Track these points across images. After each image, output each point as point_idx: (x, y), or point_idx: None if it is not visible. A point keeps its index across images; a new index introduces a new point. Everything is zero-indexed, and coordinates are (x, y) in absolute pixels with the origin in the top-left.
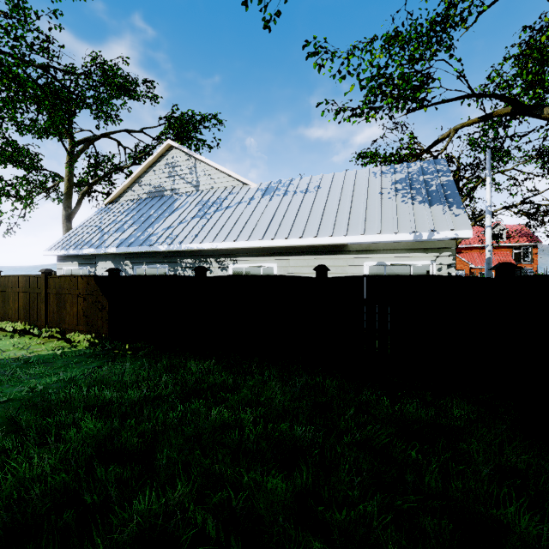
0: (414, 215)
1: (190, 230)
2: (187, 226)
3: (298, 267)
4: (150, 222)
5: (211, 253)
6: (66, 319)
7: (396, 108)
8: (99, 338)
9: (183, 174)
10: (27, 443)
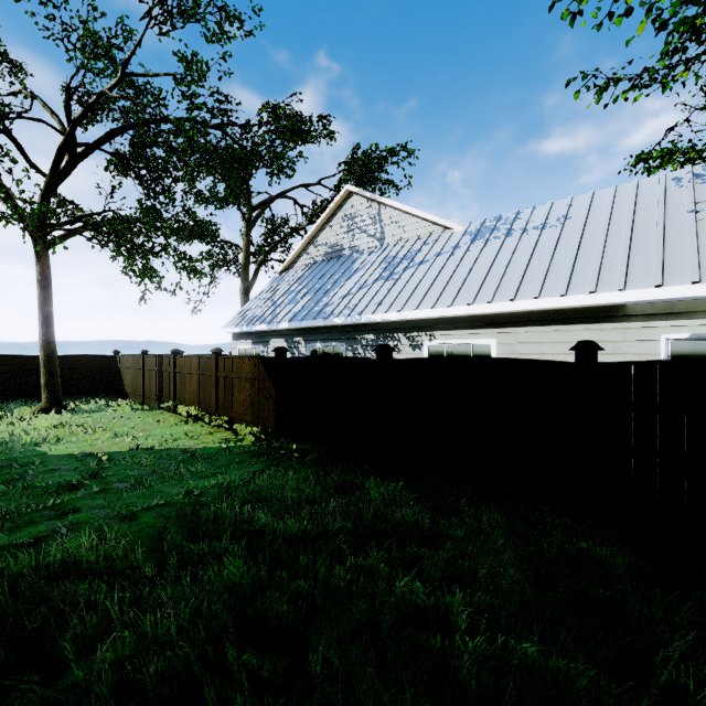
0: None
1: (371, 296)
2: (368, 292)
3: (532, 343)
4: (325, 290)
5: (399, 326)
6: (234, 407)
7: None
8: (266, 432)
9: (364, 226)
10: (166, 574)
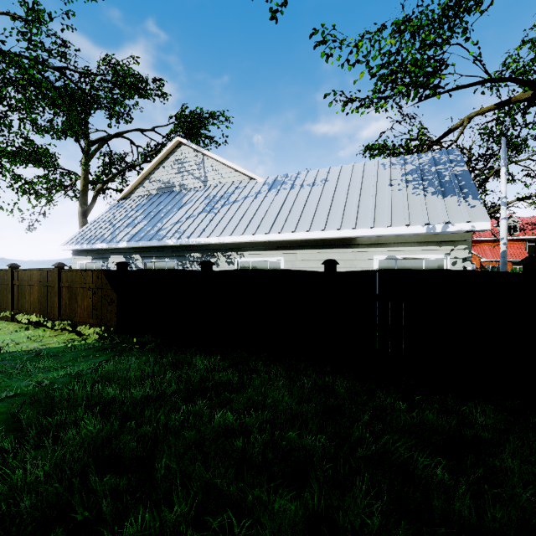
0: (427, 207)
1: (197, 224)
2: (195, 221)
3: (306, 261)
4: (159, 217)
5: (218, 247)
6: (77, 312)
7: (408, 95)
8: (109, 331)
9: (191, 170)
10: (26, 443)
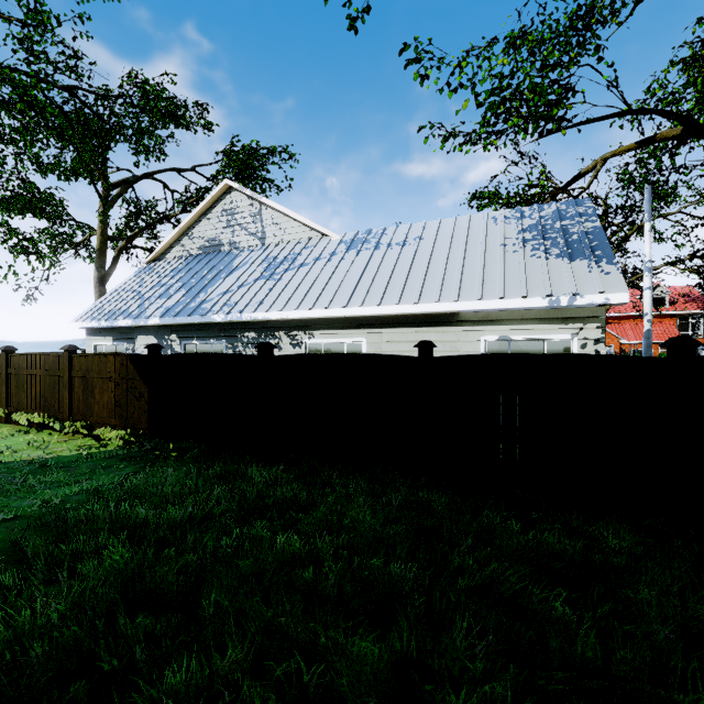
0: (549, 274)
1: (253, 295)
2: (249, 290)
3: (394, 342)
4: (203, 285)
5: (280, 325)
6: (95, 410)
7: (525, 130)
8: (136, 435)
9: (244, 223)
10: (33, 578)
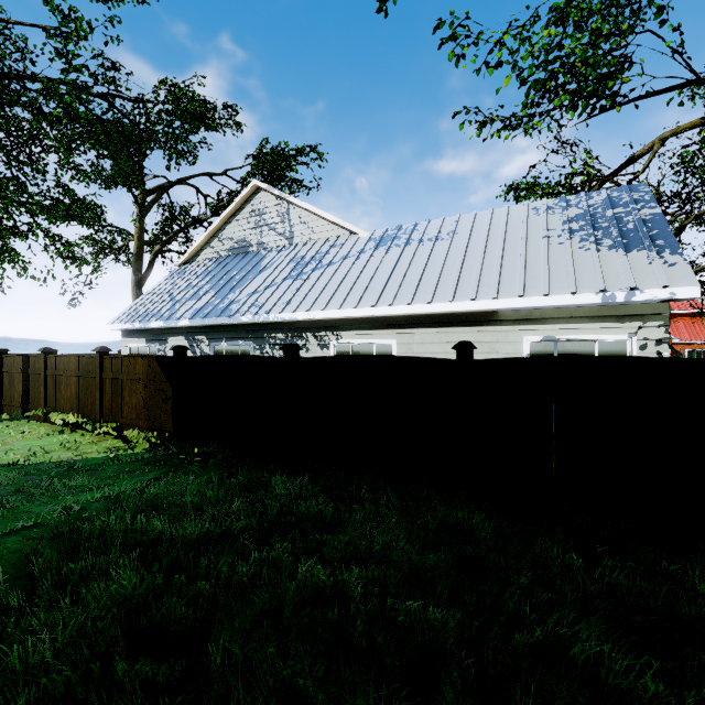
0: (601, 267)
1: (280, 295)
2: (277, 291)
3: (426, 343)
4: (231, 286)
5: (307, 325)
6: (124, 411)
7: (576, 107)
8: (163, 437)
9: (272, 223)
10: (37, 600)
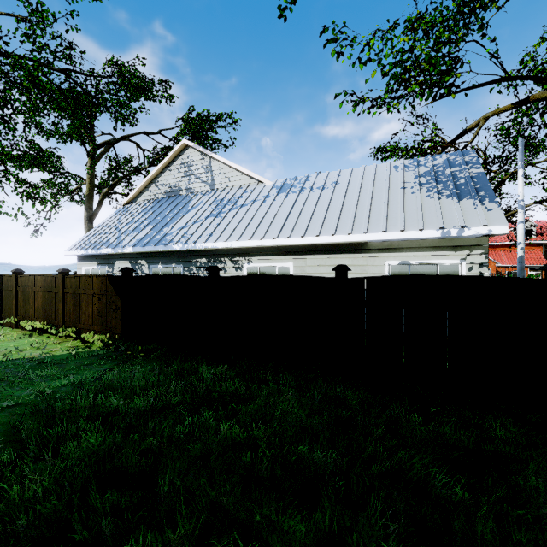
0: (441, 210)
1: (204, 229)
2: (202, 225)
3: (315, 266)
4: (166, 222)
5: (225, 252)
6: (82, 319)
7: (422, 94)
8: (113, 338)
9: (198, 173)
10: (26, 456)
